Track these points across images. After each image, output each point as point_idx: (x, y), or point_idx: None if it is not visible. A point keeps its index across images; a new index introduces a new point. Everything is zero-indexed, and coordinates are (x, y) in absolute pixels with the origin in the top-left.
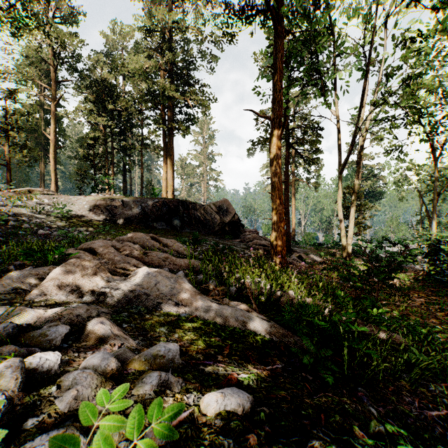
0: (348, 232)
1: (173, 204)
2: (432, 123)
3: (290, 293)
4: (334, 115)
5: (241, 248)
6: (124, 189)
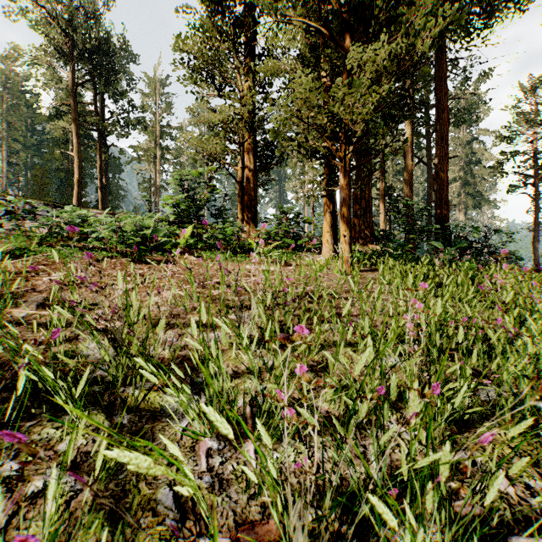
0: None
1: None
2: None
3: None
4: None
5: None
6: None
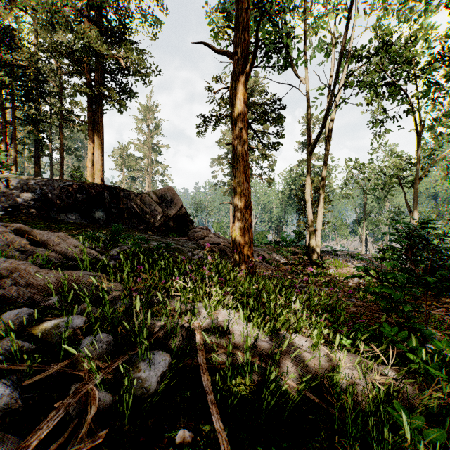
0: (317, 226)
1: (95, 189)
2: (430, 84)
3: (297, 342)
4: (304, 83)
5: (190, 247)
6: (37, 175)
